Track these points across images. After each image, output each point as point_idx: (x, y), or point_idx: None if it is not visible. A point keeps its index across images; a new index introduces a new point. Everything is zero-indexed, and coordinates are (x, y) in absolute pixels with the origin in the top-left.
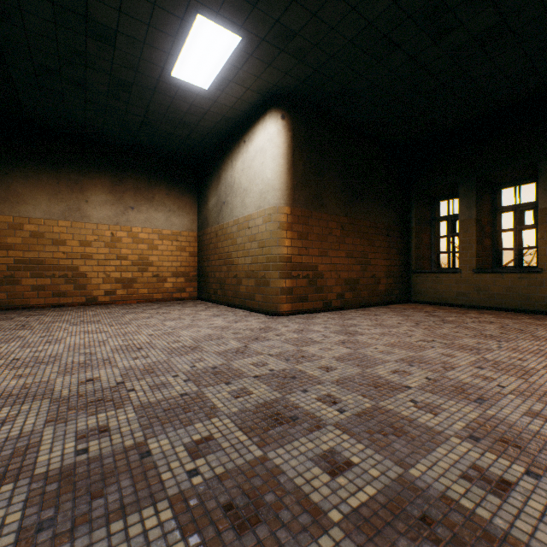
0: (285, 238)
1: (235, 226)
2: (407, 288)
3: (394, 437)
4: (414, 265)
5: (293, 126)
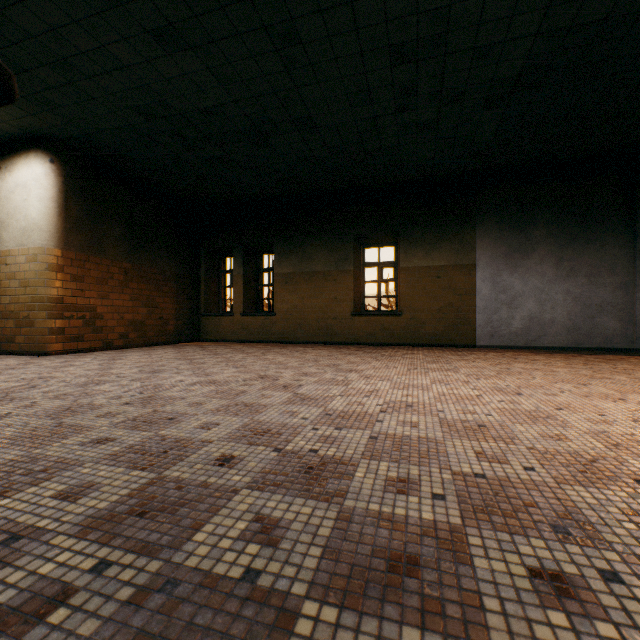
0: (55, 280)
1: None
2: (198, 329)
3: (92, 384)
4: (204, 309)
5: (66, 171)
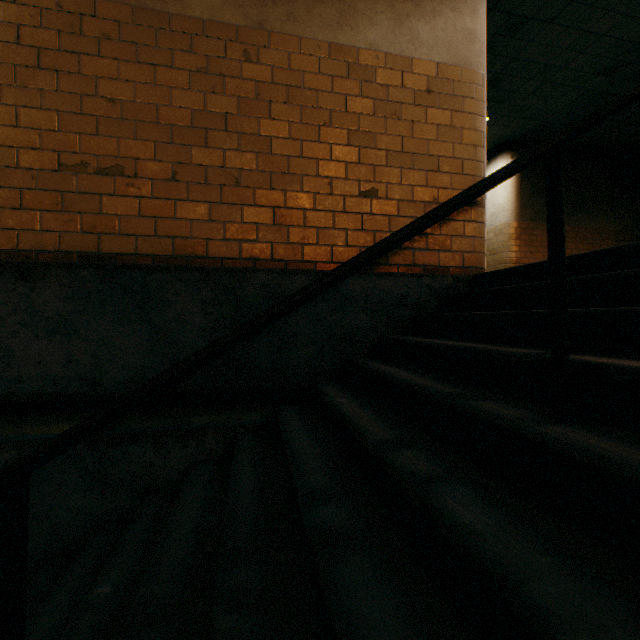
0: (513, 246)
1: None
2: None
3: None
4: None
5: None
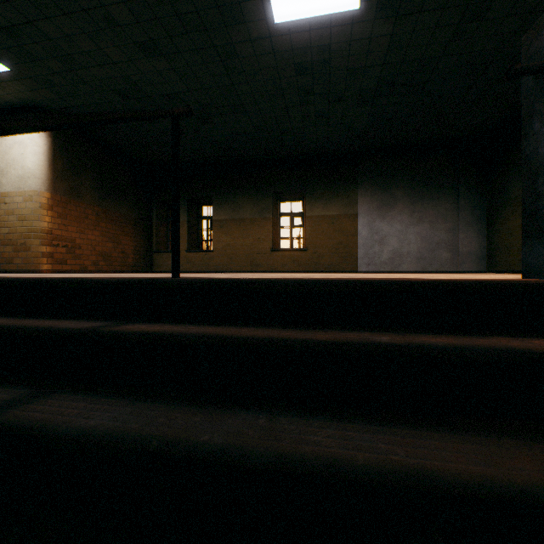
0: (46, 216)
1: None
2: (151, 263)
3: None
4: (156, 247)
5: (54, 134)
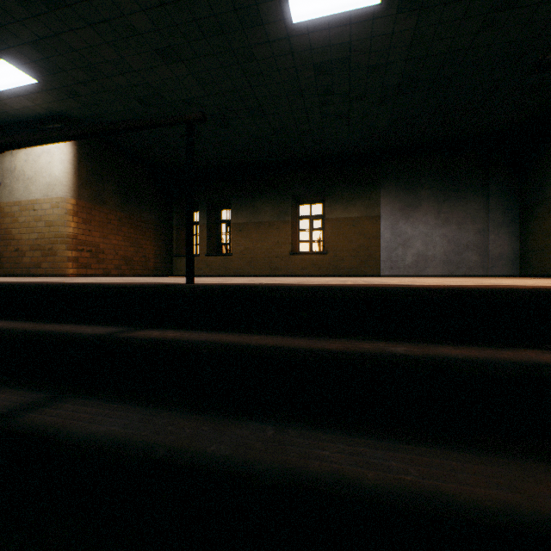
0: (72, 222)
1: (17, 206)
2: (171, 267)
3: None
4: (176, 251)
5: (79, 142)
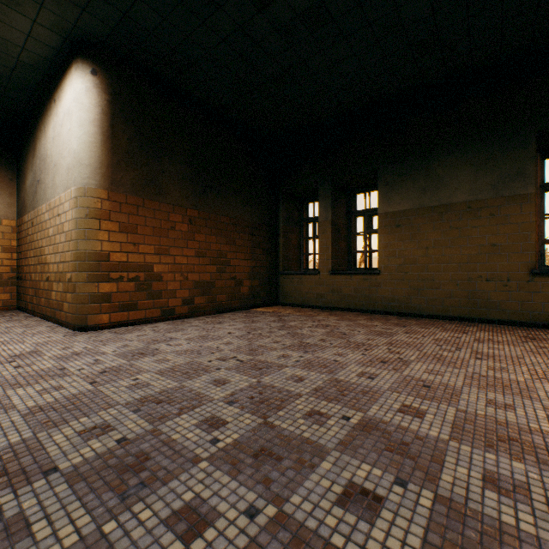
0: (97, 230)
1: (47, 212)
2: (276, 290)
3: None
4: (282, 266)
5: (112, 87)
